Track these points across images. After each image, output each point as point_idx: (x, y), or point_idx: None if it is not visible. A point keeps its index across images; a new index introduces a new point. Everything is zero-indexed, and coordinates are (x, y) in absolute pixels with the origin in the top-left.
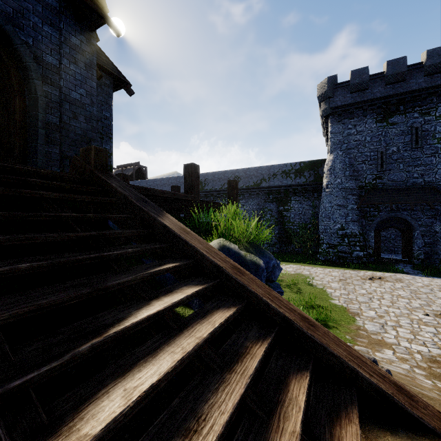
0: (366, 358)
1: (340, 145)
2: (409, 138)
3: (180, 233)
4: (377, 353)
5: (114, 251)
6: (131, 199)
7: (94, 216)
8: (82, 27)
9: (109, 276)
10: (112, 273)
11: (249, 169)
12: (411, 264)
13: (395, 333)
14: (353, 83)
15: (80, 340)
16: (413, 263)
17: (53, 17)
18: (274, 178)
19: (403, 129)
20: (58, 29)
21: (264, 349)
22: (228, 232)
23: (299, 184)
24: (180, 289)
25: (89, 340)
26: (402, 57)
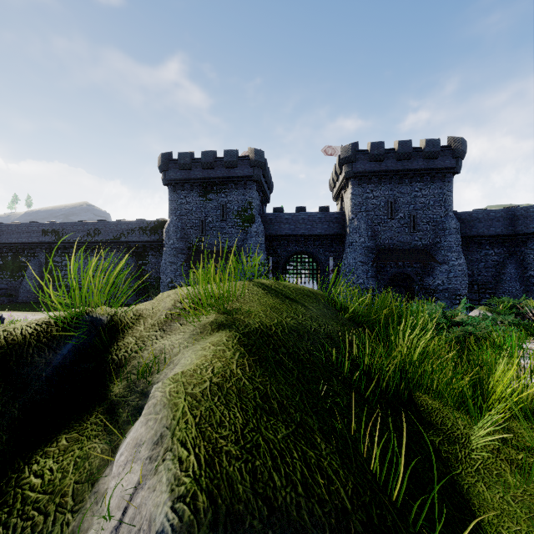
0: None
1: (175, 211)
2: (219, 212)
3: None
4: None
5: None
6: None
7: None
8: None
9: None
10: None
11: (109, 222)
12: None
13: None
14: (180, 163)
15: None
16: None
17: None
18: (133, 233)
19: (216, 205)
20: None
21: None
22: None
23: (154, 241)
24: None
25: None
26: (210, 151)
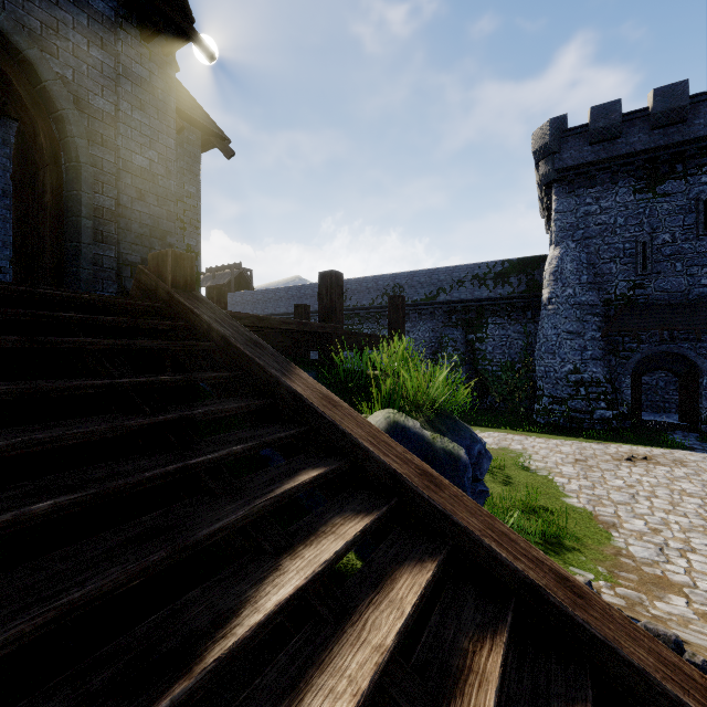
0: (690, 666)
1: (572, 231)
2: (693, 218)
3: (322, 408)
4: (659, 602)
5: (210, 454)
6: (235, 343)
7: (173, 380)
8: (152, 48)
9: (201, 508)
10: (207, 499)
11: (417, 272)
12: (695, 433)
13: (686, 563)
14: (595, 128)
15: (147, 684)
16: (700, 431)
17: (105, 34)
18: (459, 287)
19: (682, 204)
20: (114, 54)
21: (499, 658)
22: (399, 394)
23: (501, 297)
24: (331, 525)
25: (165, 687)
26: (681, 82)
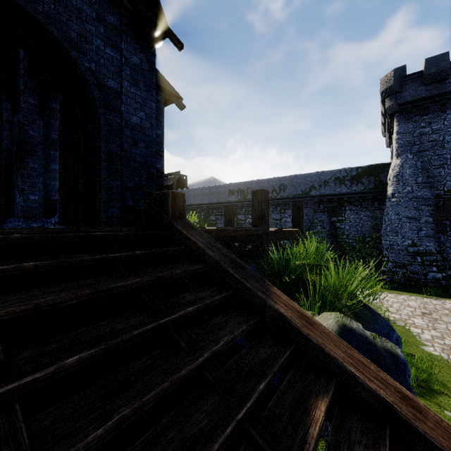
0: None
1: (410, 146)
2: None
3: (306, 330)
4: None
5: (248, 402)
6: (226, 267)
7: (194, 310)
8: (142, 44)
9: None
10: None
11: (296, 176)
12: None
13: None
14: (428, 73)
15: None
16: None
17: (114, 37)
18: (325, 185)
19: None
20: (119, 50)
21: None
22: (330, 291)
23: (356, 192)
24: None
25: None
26: None
